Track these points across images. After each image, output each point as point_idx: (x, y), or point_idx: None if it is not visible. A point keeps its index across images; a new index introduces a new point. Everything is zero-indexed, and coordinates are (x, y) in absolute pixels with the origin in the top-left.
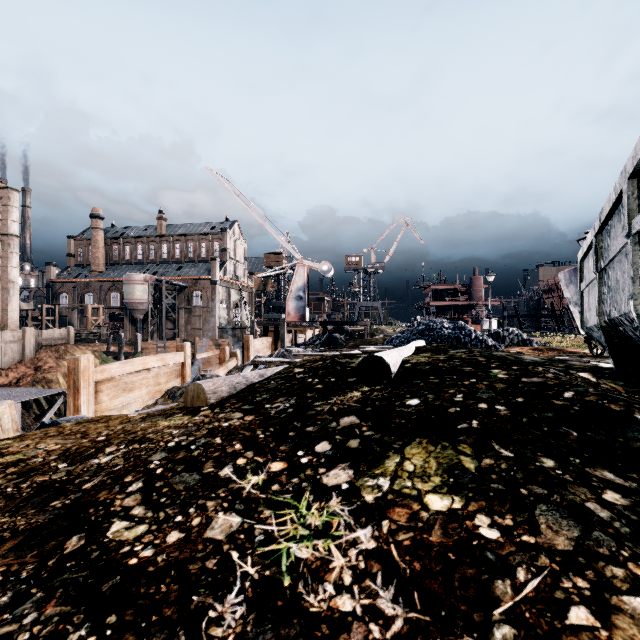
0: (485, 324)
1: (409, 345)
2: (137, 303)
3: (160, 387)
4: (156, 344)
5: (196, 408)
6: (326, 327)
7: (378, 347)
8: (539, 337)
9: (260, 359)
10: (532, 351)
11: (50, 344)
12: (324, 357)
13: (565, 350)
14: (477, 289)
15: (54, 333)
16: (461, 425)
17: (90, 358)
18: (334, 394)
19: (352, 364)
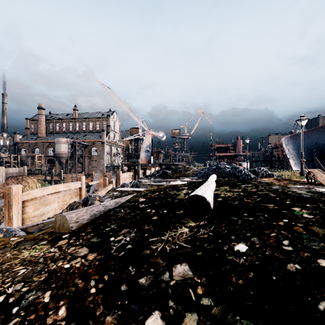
0: (243, 165)
1: (211, 179)
2: (62, 154)
3: (66, 202)
4: (71, 175)
5: (60, 235)
6: (161, 167)
7: (190, 178)
8: (274, 172)
9: (120, 189)
10: (275, 180)
11: (14, 175)
12: (159, 188)
13: (292, 180)
14: (239, 147)
15: (16, 170)
16: (322, 304)
17: (19, 187)
18: (166, 228)
19: (178, 196)
